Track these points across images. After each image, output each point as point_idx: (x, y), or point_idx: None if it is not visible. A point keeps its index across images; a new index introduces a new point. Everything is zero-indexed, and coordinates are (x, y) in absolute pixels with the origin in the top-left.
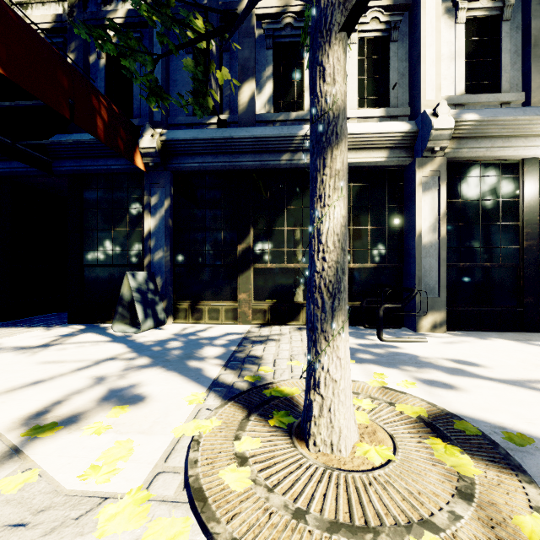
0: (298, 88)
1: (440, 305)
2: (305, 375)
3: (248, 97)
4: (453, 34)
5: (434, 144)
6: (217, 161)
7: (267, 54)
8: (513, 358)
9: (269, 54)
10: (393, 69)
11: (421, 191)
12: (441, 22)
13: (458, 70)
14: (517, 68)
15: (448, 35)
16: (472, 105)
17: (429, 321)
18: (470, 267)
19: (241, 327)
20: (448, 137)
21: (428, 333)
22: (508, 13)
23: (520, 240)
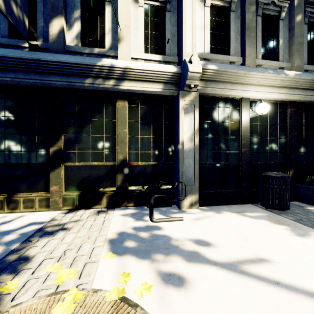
0: (100, 31)
1: (195, 190)
2: (54, 285)
3: (57, 30)
4: (203, 13)
5: (190, 82)
6: (28, 78)
7: (76, 0)
8: (233, 232)
9: (77, 0)
10: (168, 30)
11: (183, 114)
12: (196, 3)
13: (206, 37)
14: (238, 42)
15: (200, 12)
16: (214, 60)
17: (188, 201)
18: (213, 164)
19: (50, 214)
20: (198, 79)
21: (187, 210)
22: (233, 7)
23: (240, 147)
